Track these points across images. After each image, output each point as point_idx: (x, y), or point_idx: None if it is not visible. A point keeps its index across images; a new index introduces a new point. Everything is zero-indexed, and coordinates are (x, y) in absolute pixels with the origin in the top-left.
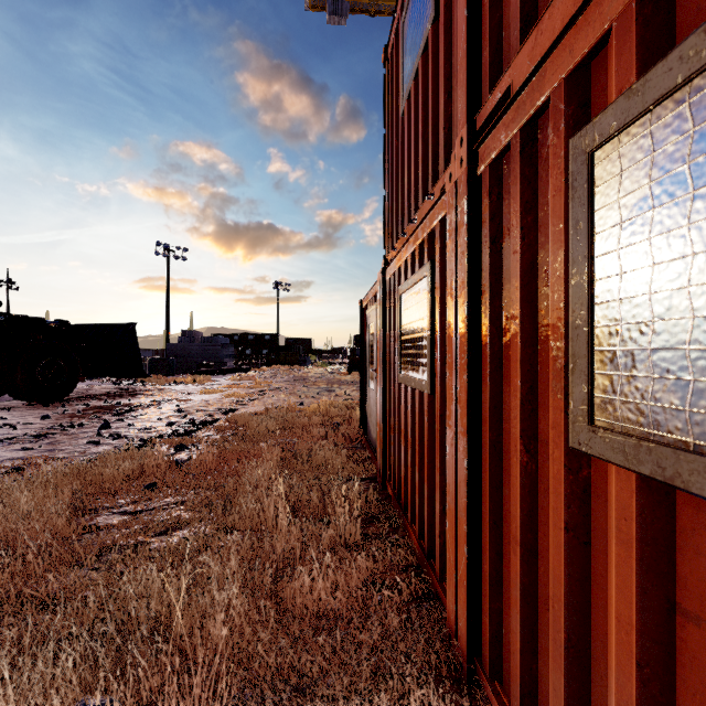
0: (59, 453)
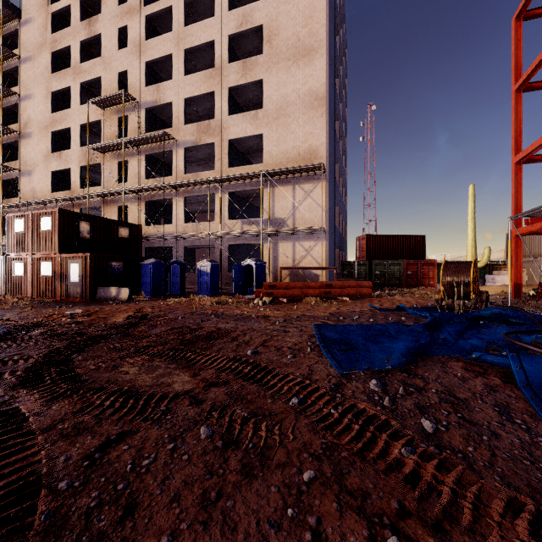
0: None
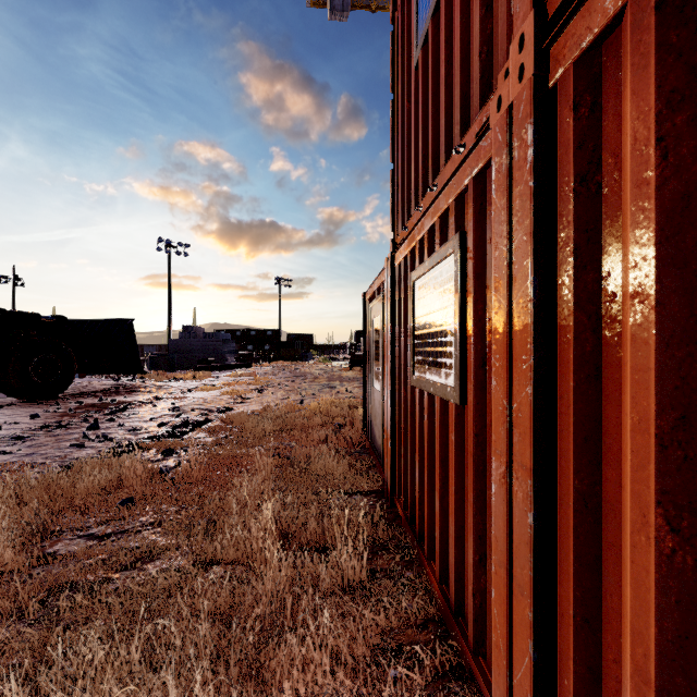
0: (37, 458)
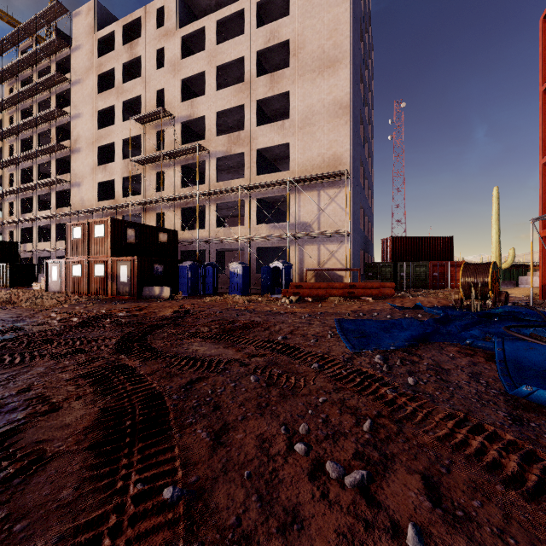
0: None
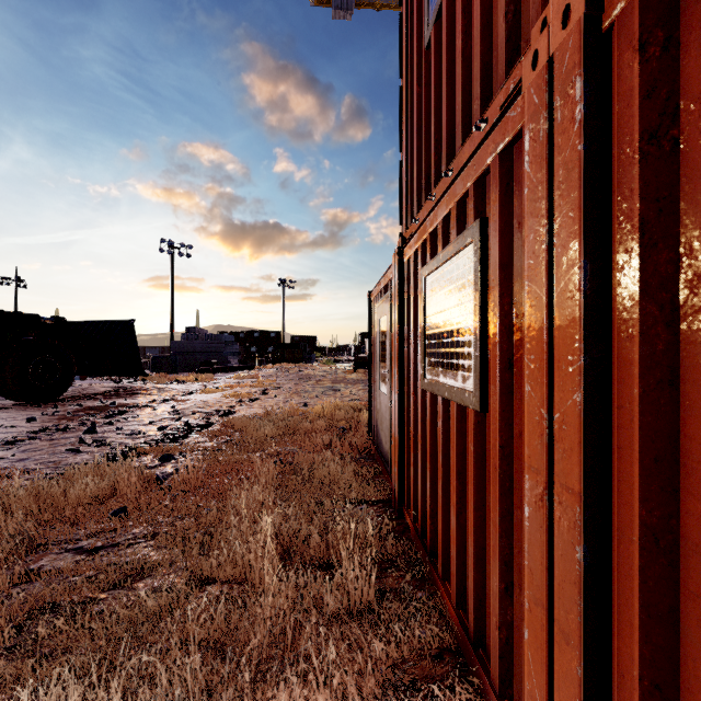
0: (30, 464)
